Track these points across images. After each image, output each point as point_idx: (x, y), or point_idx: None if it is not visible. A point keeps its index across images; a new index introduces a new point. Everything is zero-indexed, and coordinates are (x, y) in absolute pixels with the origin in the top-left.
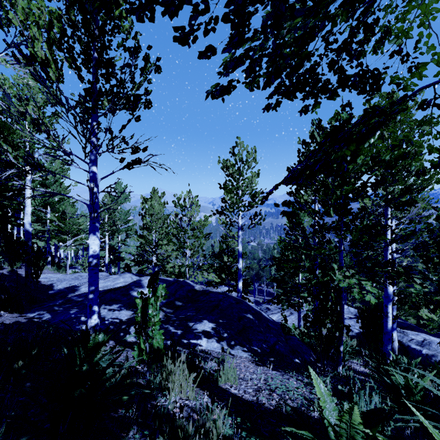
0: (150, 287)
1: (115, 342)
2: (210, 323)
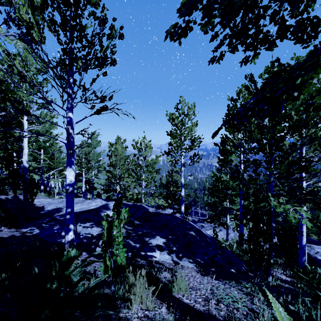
0: (114, 211)
1: (87, 253)
2: (162, 238)
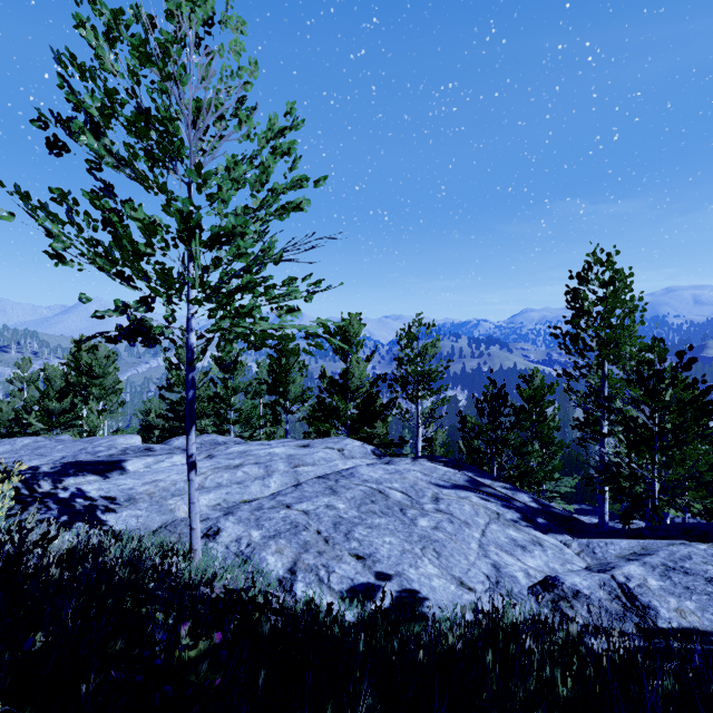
0: None
1: None
2: None
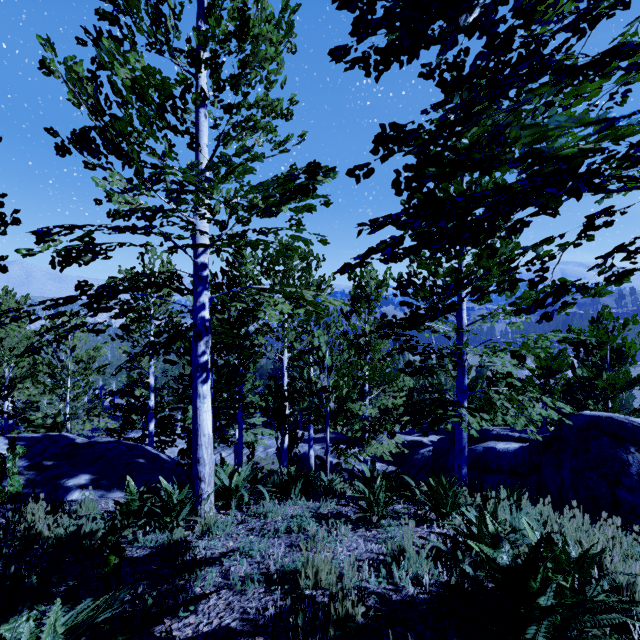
0: (9, 448)
1: None
2: (88, 475)
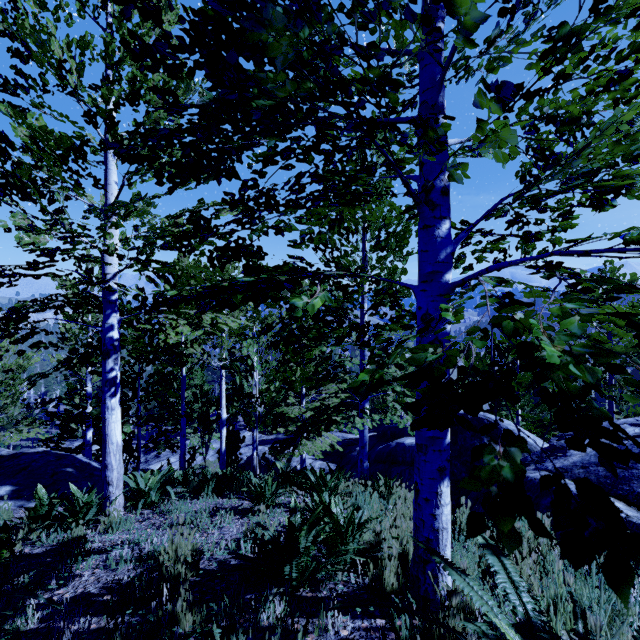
0: None
1: None
2: (9, 487)
